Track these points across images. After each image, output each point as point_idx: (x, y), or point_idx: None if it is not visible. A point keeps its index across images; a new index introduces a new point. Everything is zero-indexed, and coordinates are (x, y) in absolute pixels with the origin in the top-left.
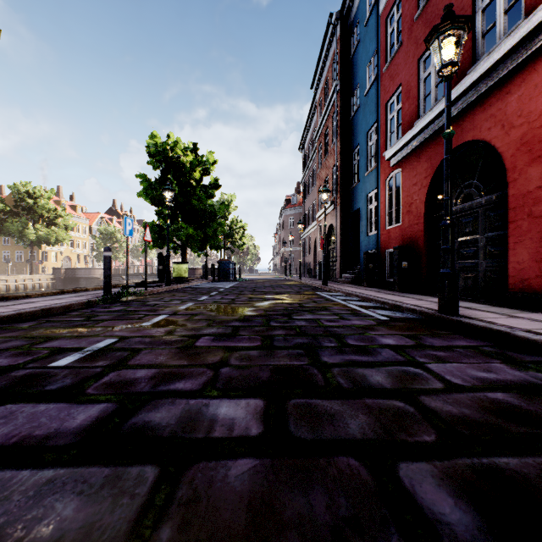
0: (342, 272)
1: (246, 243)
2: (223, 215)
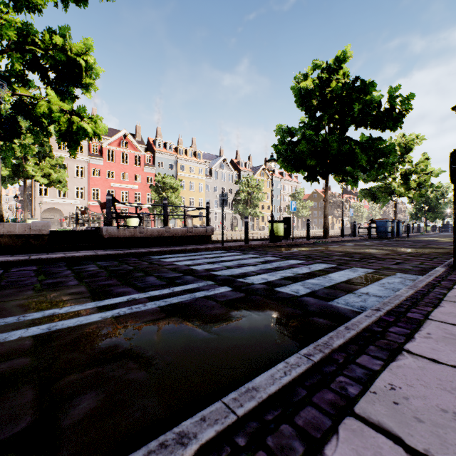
0: None
1: None
2: (442, 196)
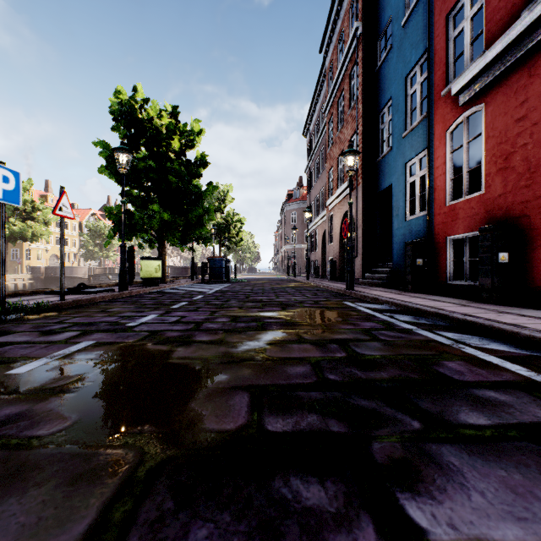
0: (365, 271)
1: (243, 239)
2: (219, 207)
